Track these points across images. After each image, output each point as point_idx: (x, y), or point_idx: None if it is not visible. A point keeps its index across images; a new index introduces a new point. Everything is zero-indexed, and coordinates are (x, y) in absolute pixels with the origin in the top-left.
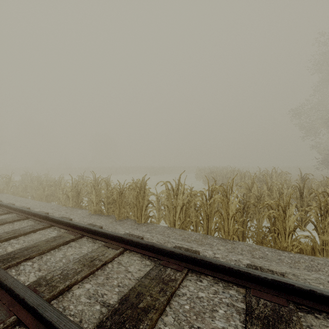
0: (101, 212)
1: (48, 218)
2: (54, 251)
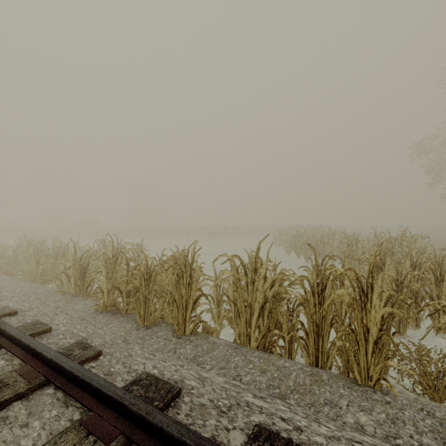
0: (115, 308)
1: None
2: None
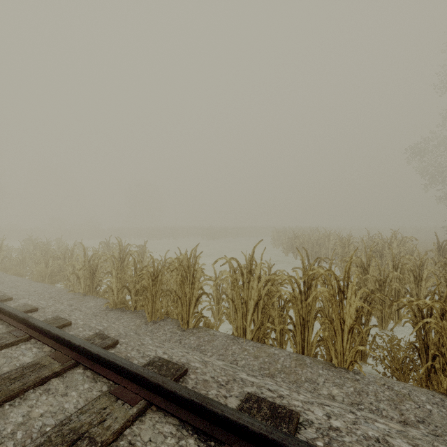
0: (124, 306)
1: (26, 322)
2: (12, 405)
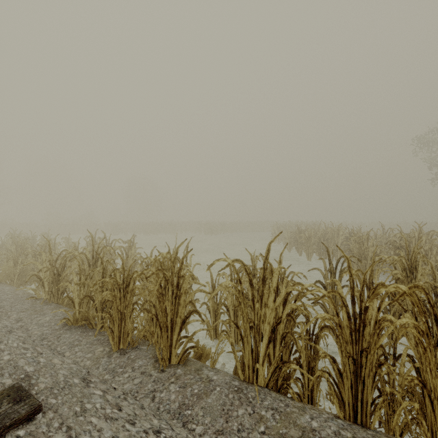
0: (86, 323)
1: None
2: None
